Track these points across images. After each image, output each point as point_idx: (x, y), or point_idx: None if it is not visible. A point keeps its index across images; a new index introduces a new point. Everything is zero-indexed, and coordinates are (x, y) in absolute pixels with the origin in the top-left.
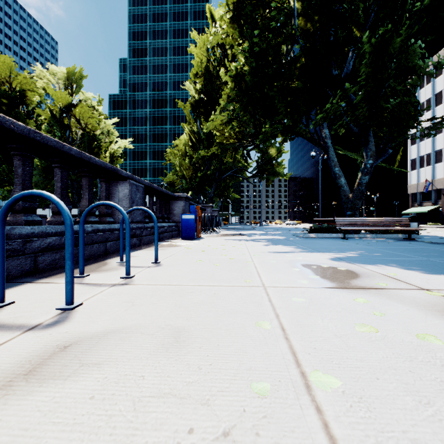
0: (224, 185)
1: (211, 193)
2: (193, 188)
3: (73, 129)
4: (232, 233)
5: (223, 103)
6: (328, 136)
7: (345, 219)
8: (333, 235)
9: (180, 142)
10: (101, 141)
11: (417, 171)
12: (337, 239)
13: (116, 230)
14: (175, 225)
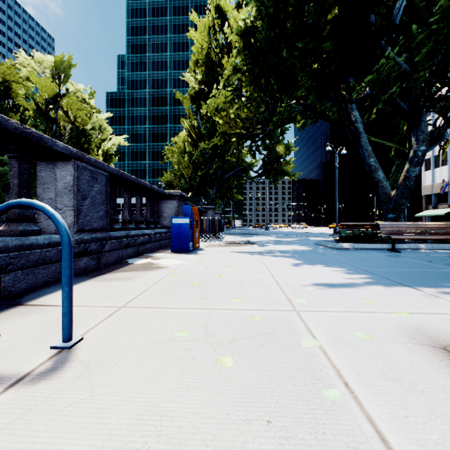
0: (227, 186)
1: (213, 194)
2: (193, 188)
3: (61, 124)
4: (238, 240)
5: (228, 73)
6: (359, 119)
7: (392, 224)
8: (374, 245)
9: (179, 139)
10: (92, 136)
11: (432, 172)
12: (385, 252)
13: (39, 247)
14: (166, 231)
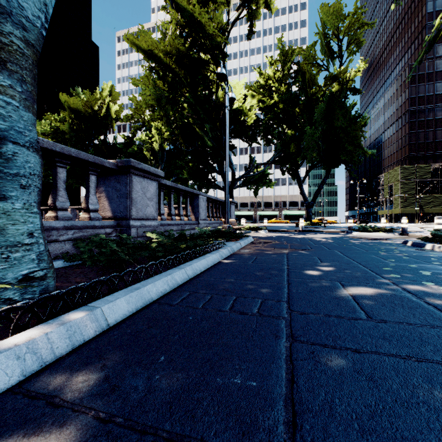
0: None
1: None
2: None
3: None
4: None
5: None
6: None
7: None
8: None
9: None
10: None
11: None
12: None
13: None
14: None
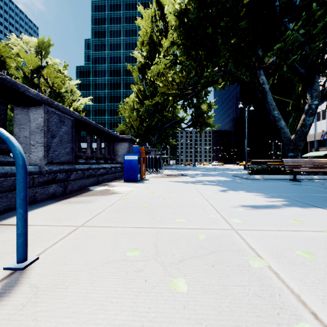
0: (164, 134)
1: (155, 140)
2: (140, 136)
3: (42, 88)
4: (174, 173)
5: (167, 45)
6: (265, 82)
7: (293, 160)
8: (279, 176)
9: (130, 100)
10: (65, 97)
11: (315, 124)
12: (288, 181)
13: (13, 175)
14: (120, 166)
